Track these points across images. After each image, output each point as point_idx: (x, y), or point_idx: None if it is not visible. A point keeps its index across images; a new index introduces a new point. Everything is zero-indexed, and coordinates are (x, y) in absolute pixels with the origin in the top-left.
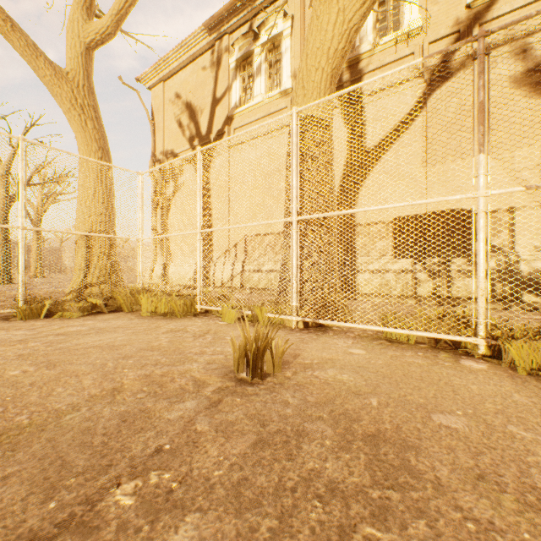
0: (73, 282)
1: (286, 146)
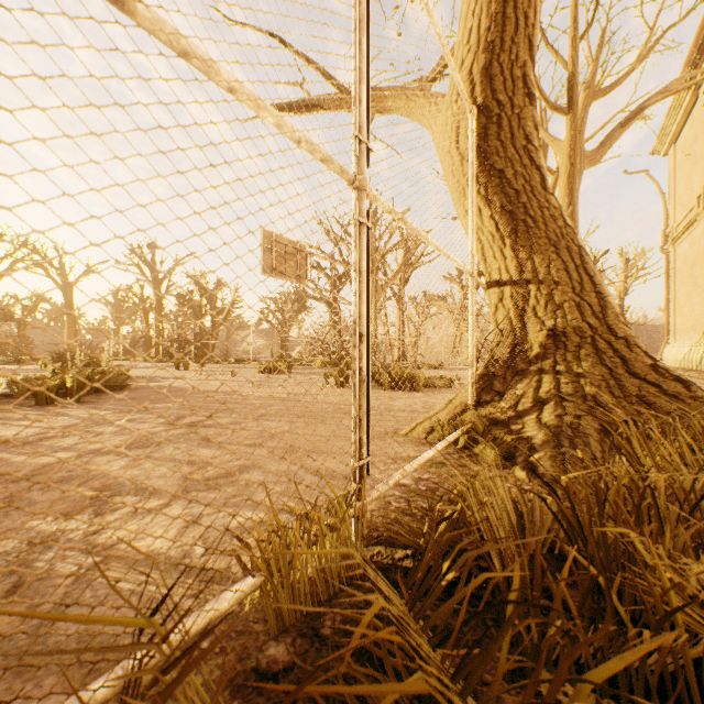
0: None
1: None
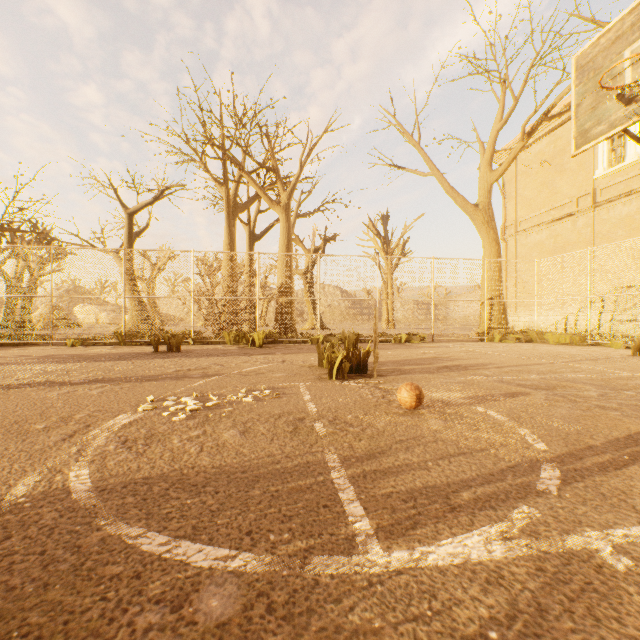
0: (481, 327)
1: None
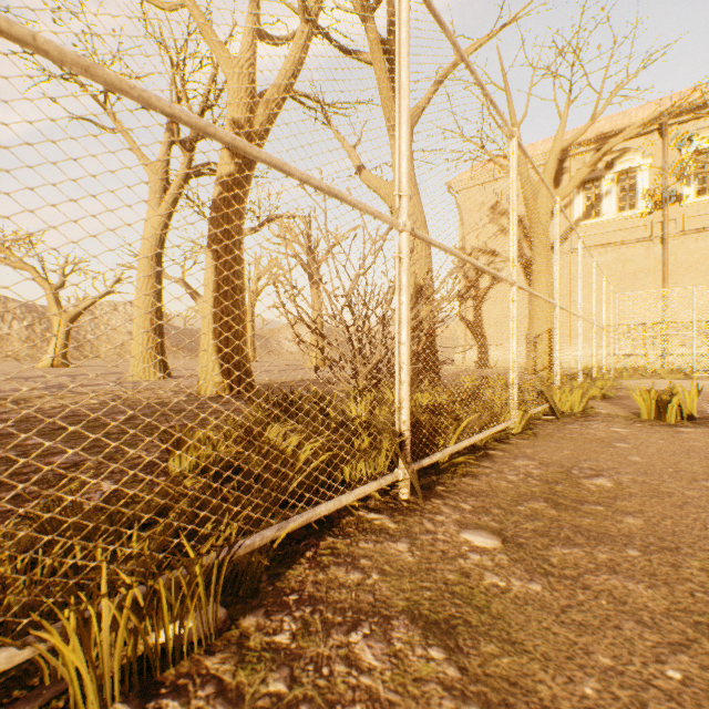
0: (541, 362)
1: (642, 256)
